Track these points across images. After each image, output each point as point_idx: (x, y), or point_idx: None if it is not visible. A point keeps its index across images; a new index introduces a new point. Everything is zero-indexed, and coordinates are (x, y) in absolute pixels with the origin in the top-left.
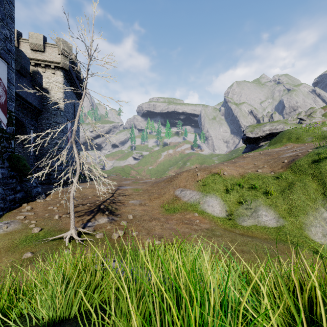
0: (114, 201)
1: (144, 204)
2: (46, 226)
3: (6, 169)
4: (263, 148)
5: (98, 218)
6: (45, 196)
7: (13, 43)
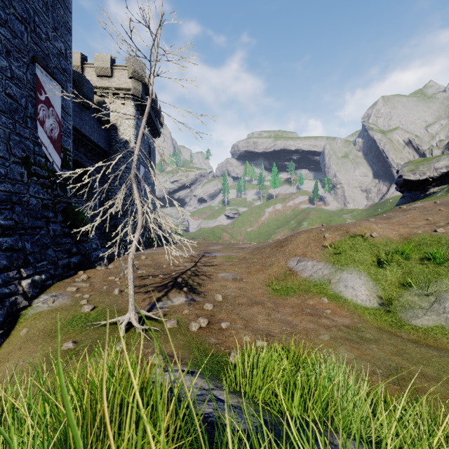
0: (196, 272)
1: (240, 279)
2: (101, 304)
3: (59, 224)
4: (439, 196)
5: (173, 296)
6: (108, 263)
7: (69, 61)
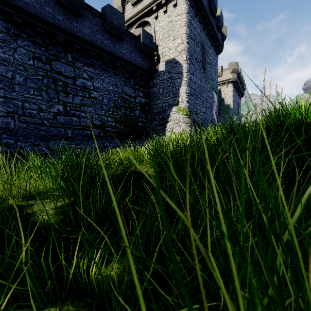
0: None
1: None
2: None
3: None
4: None
5: None
6: None
7: (217, 83)
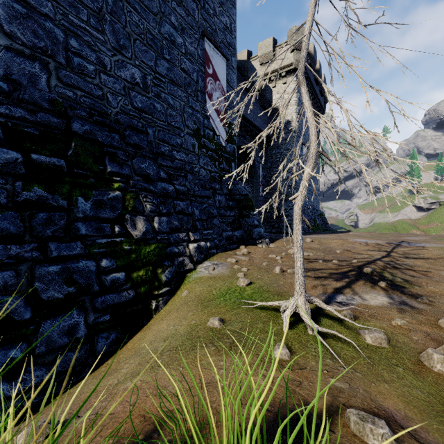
0: (394, 264)
1: None
2: (258, 280)
3: (224, 197)
4: None
5: (361, 291)
6: (269, 243)
7: (233, 35)
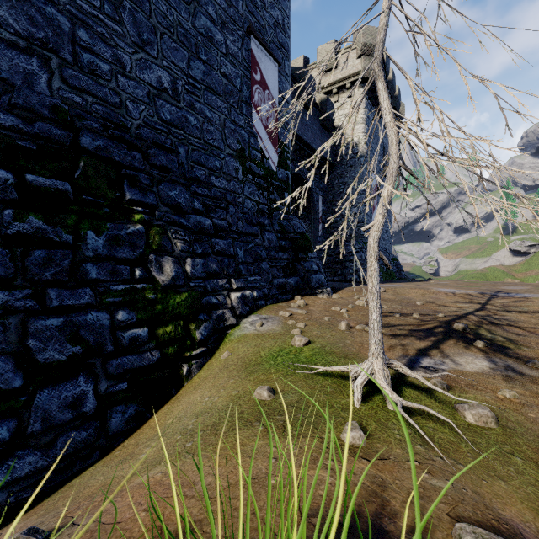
0: (491, 319)
1: None
2: (319, 339)
3: (274, 235)
4: None
5: (453, 353)
6: (332, 293)
7: (286, 33)
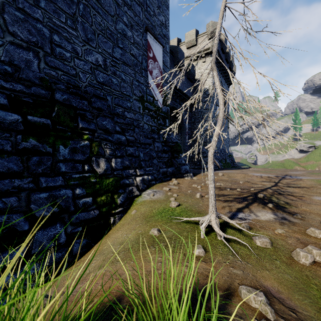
0: (279, 191)
1: None
2: (184, 203)
3: (160, 143)
4: None
5: (256, 210)
6: (193, 176)
7: (167, 29)
